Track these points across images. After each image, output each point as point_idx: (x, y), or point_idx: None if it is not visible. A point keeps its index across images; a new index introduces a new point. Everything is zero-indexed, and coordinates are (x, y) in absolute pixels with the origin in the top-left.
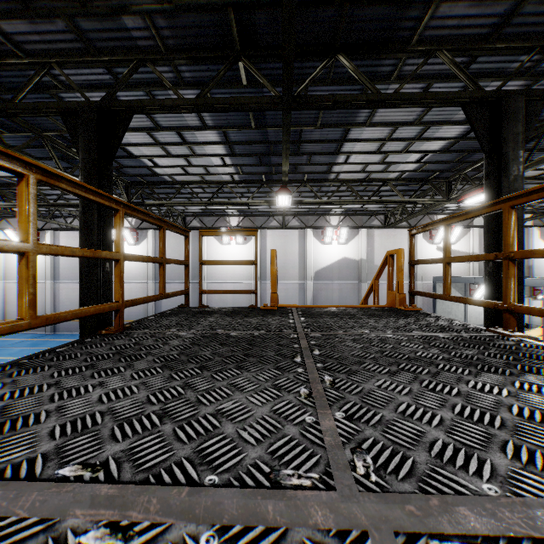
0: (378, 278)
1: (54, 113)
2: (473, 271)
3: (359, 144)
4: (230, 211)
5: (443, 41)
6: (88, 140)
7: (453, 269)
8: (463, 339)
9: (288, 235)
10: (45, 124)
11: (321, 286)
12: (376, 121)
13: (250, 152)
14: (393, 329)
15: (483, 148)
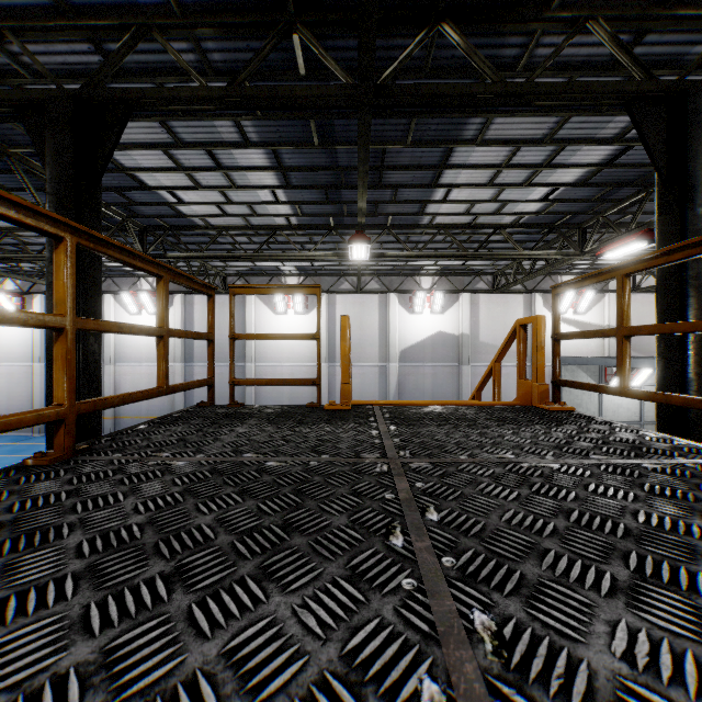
0: (500, 360)
1: (9, 107)
2: (609, 350)
3: (465, 172)
4: (287, 269)
5: (598, 6)
6: (60, 148)
7: (583, 348)
8: (694, 474)
9: (365, 302)
10: (12, 136)
11: (409, 370)
12: (491, 137)
13: (312, 183)
14: (552, 450)
15: (656, 167)
